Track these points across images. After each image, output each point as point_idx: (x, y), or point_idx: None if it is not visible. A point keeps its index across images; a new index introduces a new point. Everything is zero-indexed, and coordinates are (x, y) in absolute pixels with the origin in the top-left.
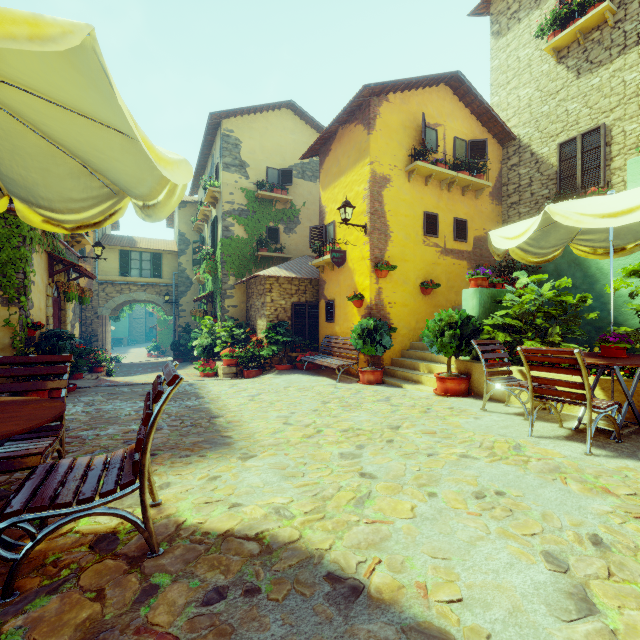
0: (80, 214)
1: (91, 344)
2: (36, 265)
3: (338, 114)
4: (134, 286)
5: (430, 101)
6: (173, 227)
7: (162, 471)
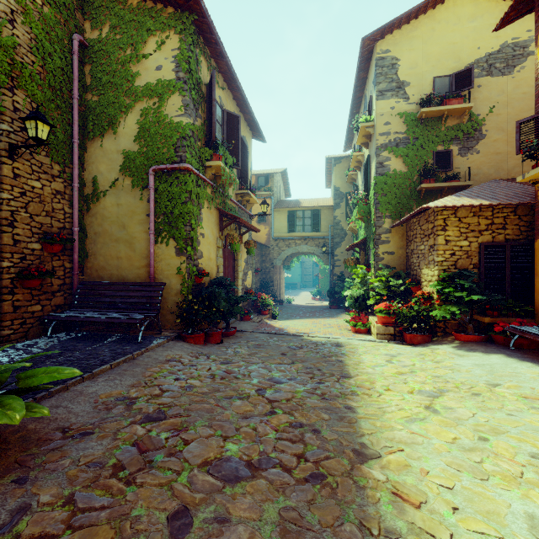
0: None
1: (269, 288)
2: (206, 220)
3: None
4: (298, 240)
5: None
6: (330, 187)
7: None
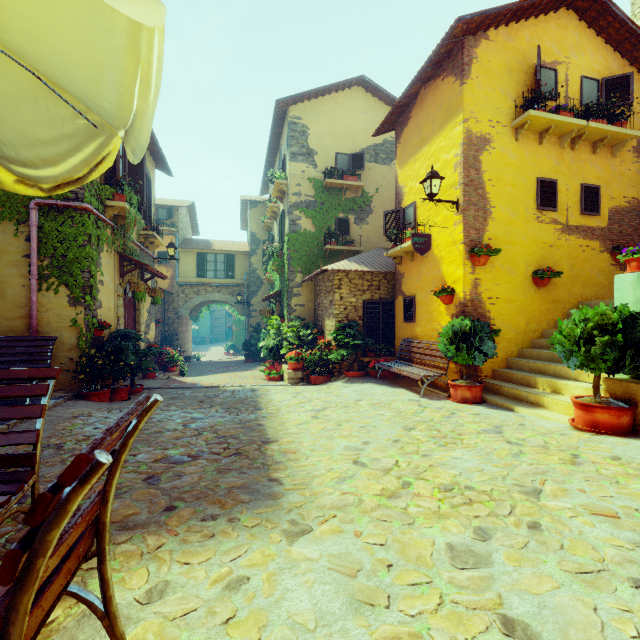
0: (58, 166)
1: (172, 343)
2: (105, 265)
3: (421, 68)
4: (210, 287)
5: (546, 33)
6: (246, 229)
7: (167, 550)
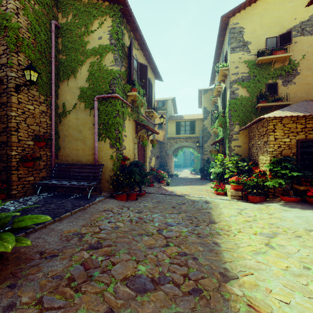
0: None
1: (164, 167)
2: (127, 127)
3: None
4: (182, 139)
5: None
6: (201, 107)
7: None
